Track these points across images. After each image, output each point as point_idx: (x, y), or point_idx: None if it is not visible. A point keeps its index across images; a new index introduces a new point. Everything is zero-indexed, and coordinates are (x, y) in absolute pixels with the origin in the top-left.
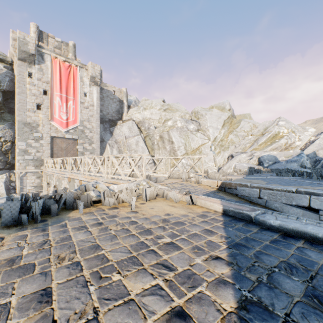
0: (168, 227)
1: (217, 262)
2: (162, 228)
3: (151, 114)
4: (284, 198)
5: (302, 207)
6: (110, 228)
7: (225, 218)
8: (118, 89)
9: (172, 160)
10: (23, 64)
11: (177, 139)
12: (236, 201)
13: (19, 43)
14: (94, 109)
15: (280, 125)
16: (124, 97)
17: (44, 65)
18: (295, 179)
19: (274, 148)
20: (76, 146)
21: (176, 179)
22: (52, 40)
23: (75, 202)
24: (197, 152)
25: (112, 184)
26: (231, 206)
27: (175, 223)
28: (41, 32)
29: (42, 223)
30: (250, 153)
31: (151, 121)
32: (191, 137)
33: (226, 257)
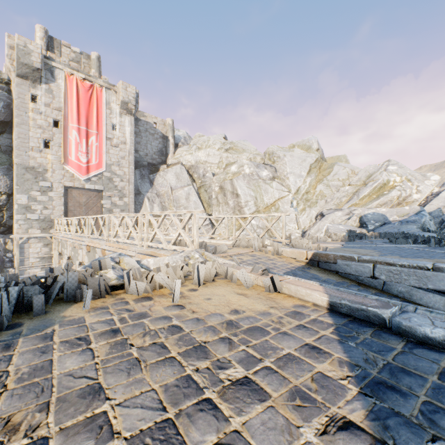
0: (237, 339)
1: (350, 438)
2: (227, 343)
3: (207, 156)
4: (413, 279)
5: (442, 293)
6: (132, 342)
7: (336, 320)
8: (161, 120)
9: (237, 221)
10: (24, 82)
11: (245, 191)
12: (337, 283)
13: (18, 53)
14: (127, 148)
15: (390, 171)
16: (169, 131)
17: (55, 84)
18: (420, 249)
19: (382, 203)
20: (101, 200)
21: (245, 249)
22: (67, 50)
23: (80, 288)
24: (272, 209)
25: (149, 256)
26: (345, 297)
27: (249, 331)
28: (51, 38)
29: (10, 332)
30: (347, 211)
31: (208, 166)
32: (263, 188)
33: (367, 421)
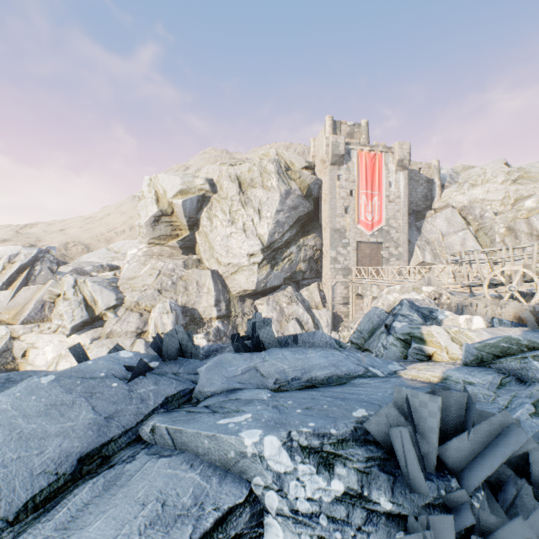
0: None
1: None
2: None
3: (485, 193)
4: None
5: None
6: None
7: None
8: (426, 163)
9: (538, 268)
10: (333, 168)
11: None
12: None
13: (332, 148)
14: (400, 202)
15: None
16: (434, 173)
17: (350, 163)
18: None
19: None
20: (380, 251)
21: None
22: (344, 127)
23: None
24: None
25: None
26: None
27: None
28: (334, 122)
29: None
30: None
31: (486, 205)
32: None
33: None
